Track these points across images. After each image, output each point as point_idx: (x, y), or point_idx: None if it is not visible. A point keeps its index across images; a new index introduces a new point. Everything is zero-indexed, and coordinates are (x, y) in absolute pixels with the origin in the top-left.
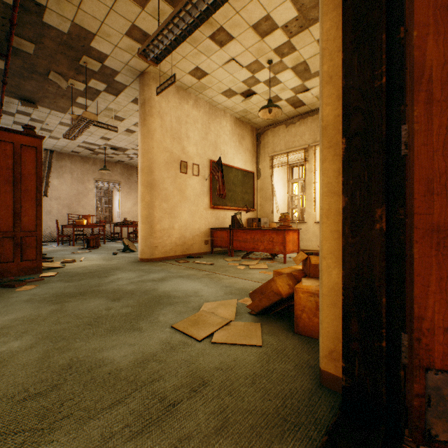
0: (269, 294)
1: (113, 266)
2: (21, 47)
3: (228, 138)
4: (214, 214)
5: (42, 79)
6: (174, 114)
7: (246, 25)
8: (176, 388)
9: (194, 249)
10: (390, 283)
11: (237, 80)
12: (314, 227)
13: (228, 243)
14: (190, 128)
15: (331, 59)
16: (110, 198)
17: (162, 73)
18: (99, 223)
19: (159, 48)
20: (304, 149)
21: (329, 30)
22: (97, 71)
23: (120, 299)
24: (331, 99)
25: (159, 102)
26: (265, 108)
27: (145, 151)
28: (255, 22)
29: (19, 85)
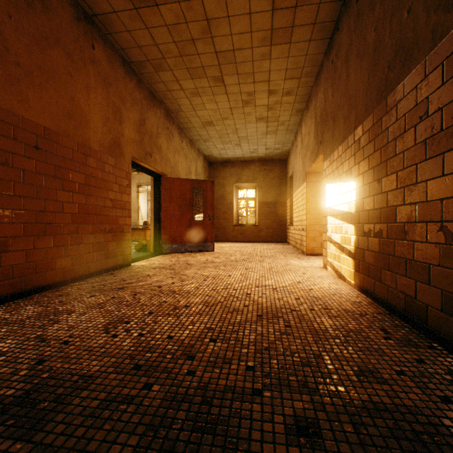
0: (141, 244)
1: None
2: None
3: None
4: None
5: None
6: None
7: None
8: None
9: None
10: (159, 234)
11: None
12: None
13: None
14: None
15: (153, 197)
16: None
17: None
18: None
19: None
20: None
21: (152, 192)
22: None
23: None
24: (153, 204)
25: None
26: (136, 171)
27: None
28: None
29: None
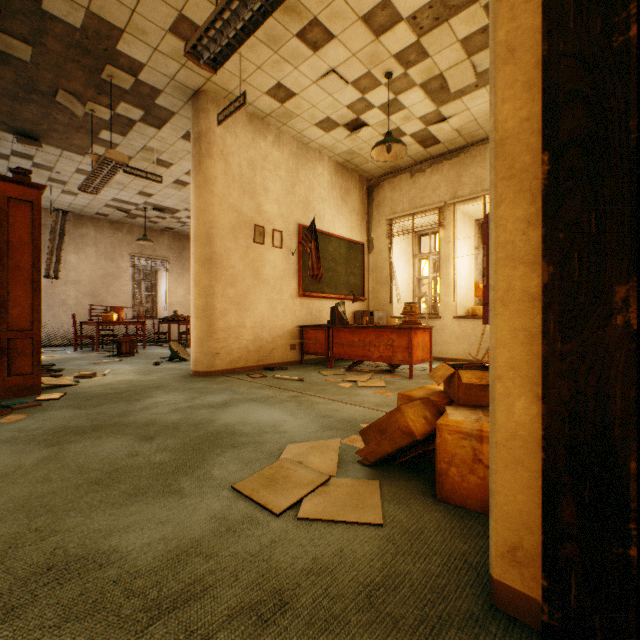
0: (394, 434)
1: (152, 383)
2: (11, 50)
3: (326, 193)
4: (305, 305)
5: (46, 102)
6: (245, 155)
7: (353, 16)
8: (232, 614)
9: (276, 357)
10: None
11: (339, 103)
12: (453, 325)
13: (326, 348)
14: (269, 176)
15: (513, 16)
16: (153, 282)
17: (227, 93)
18: (137, 319)
19: (217, 43)
20: (438, 209)
21: None
22: (129, 90)
23: (154, 437)
24: (513, 90)
25: (222, 137)
26: (382, 144)
27: (200, 210)
28: (367, 10)
29: (12, 112)
